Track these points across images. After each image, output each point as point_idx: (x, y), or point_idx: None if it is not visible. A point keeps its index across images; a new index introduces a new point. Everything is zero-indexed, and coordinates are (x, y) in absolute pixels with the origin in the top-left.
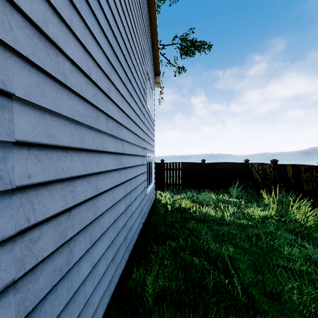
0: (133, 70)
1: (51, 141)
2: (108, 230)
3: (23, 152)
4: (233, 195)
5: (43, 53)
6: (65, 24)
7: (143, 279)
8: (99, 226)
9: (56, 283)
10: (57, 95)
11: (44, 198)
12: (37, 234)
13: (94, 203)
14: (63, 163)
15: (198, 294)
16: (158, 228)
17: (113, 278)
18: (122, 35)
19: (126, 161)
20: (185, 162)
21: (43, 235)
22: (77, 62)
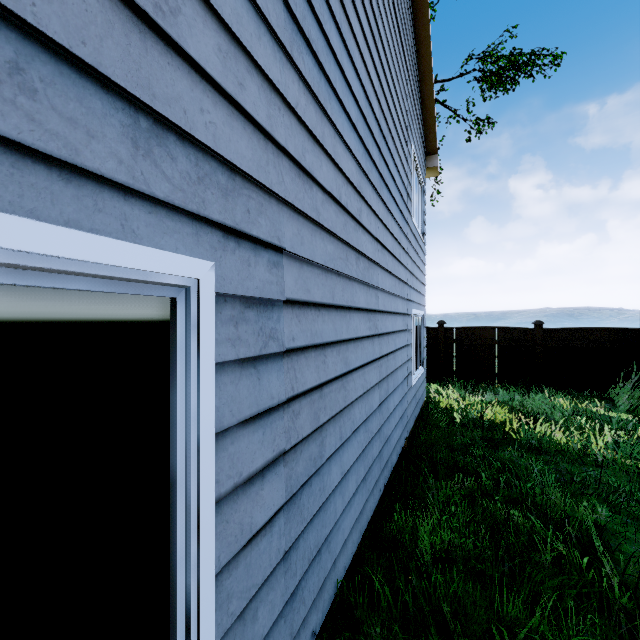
0: (390, 164)
1: (308, 298)
2: (358, 431)
3: (289, 311)
4: (620, 406)
5: (302, 193)
6: (317, 144)
7: (411, 527)
8: (349, 420)
9: (310, 476)
10: (312, 238)
11: (303, 367)
12: (297, 407)
13: (343, 385)
14: (316, 324)
15: (519, 572)
16: (436, 450)
17: (364, 509)
18: (376, 114)
19: (381, 323)
20: (493, 327)
21: (302, 411)
22: (328, 188)
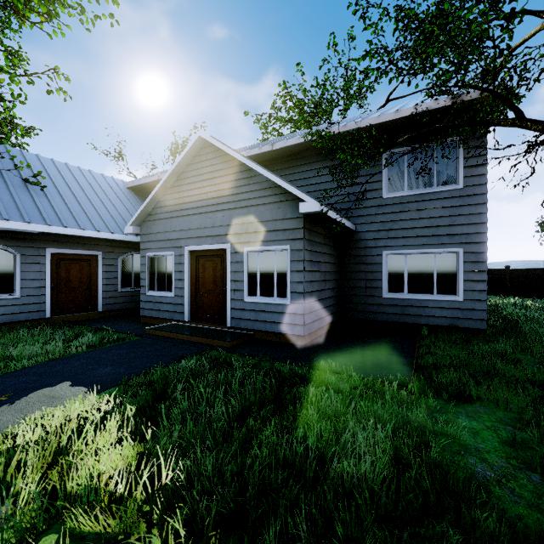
0: None
1: None
2: None
3: None
4: None
5: None
6: None
7: None
8: None
9: None
10: None
11: None
12: None
13: None
14: None
15: None
16: None
17: None
18: None
19: None
20: None
21: None
22: None
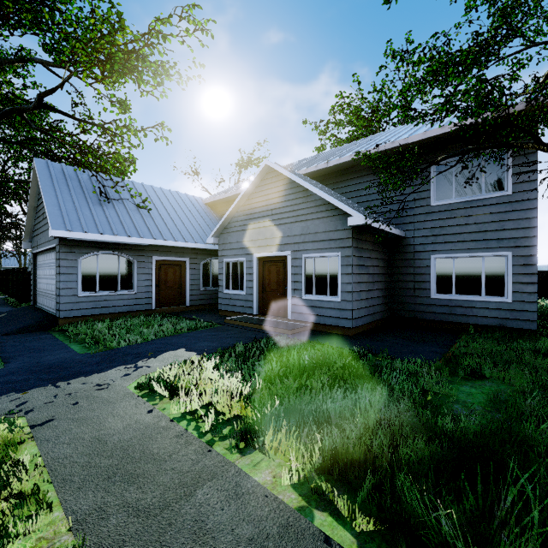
0: None
1: None
2: None
3: None
4: None
5: None
6: None
7: None
8: None
9: None
10: None
11: None
12: None
13: None
14: None
15: None
16: (545, 308)
17: None
18: None
19: None
20: None
21: None
22: None
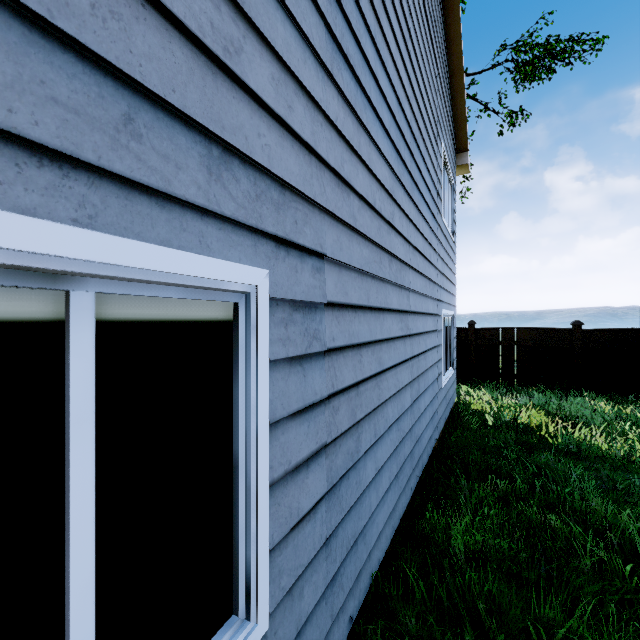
0: (421, 165)
1: (346, 300)
2: (391, 429)
3: (329, 313)
4: None
5: (341, 201)
6: (354, 153)
7: (443, 526)
8: (382, 418)
9: (348, 469)
10: (349, 243)
11: (341, 366)
12: (337, 403)
13: (377, 383)
14: (353, 325)
15: (556, 576)
16: (468, 452)
17: (397, 506)
18: (407, 118)
19: (413, 324)
20: (527, 328)
21: (340, 407)
22: (364, 195)
